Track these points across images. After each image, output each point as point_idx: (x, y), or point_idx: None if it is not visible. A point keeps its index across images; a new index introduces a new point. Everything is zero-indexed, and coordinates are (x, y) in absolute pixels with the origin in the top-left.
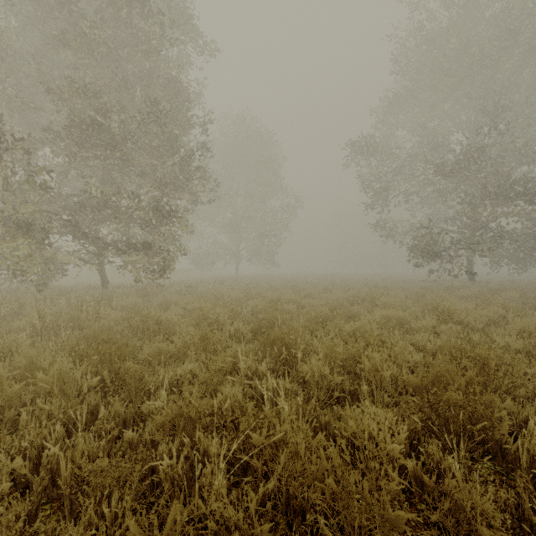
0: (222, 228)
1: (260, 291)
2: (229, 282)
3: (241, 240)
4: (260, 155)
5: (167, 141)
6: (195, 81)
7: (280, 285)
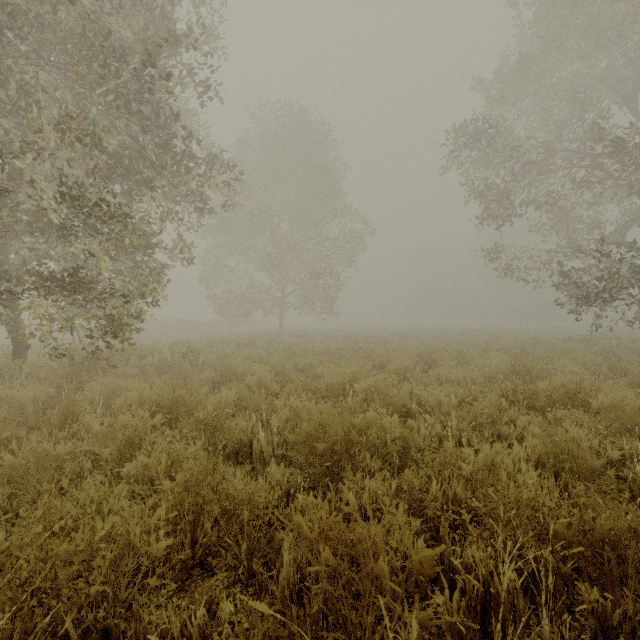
0: (259, 263)
1: (309, 363)
2: (263, 342)
3: (287, 282)
4: (313, 161)
5: (130, 76)
6: (201, 5)
7: (344, 347)
